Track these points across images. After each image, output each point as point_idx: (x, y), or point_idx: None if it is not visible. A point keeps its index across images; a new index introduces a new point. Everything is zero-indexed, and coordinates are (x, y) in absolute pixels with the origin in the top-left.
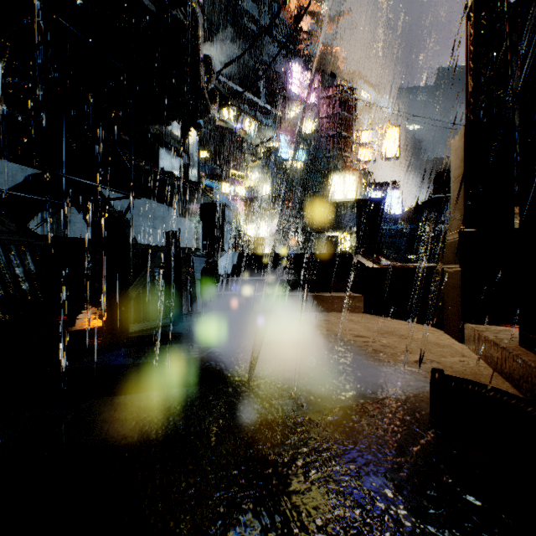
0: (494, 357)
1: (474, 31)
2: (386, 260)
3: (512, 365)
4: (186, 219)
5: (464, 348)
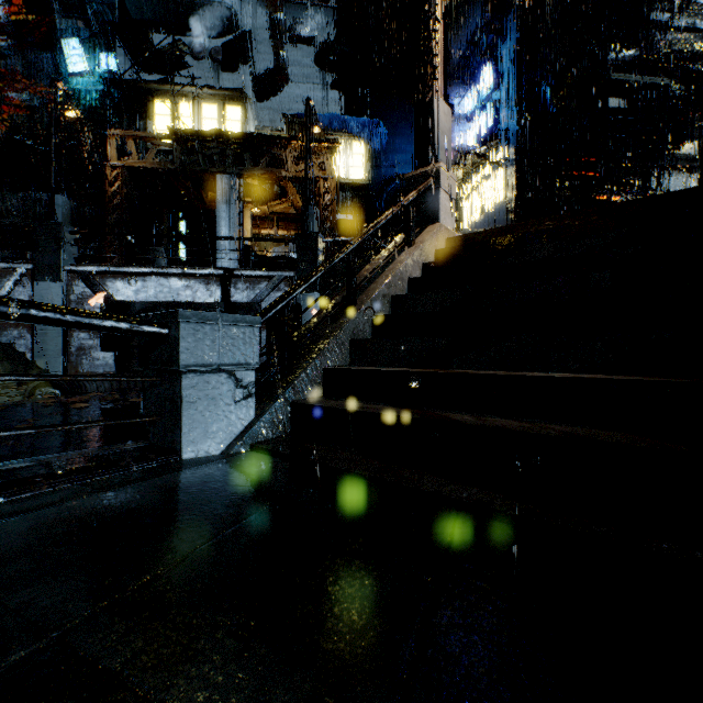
0: None
1: None
2: None
3: None
4: None
5: None
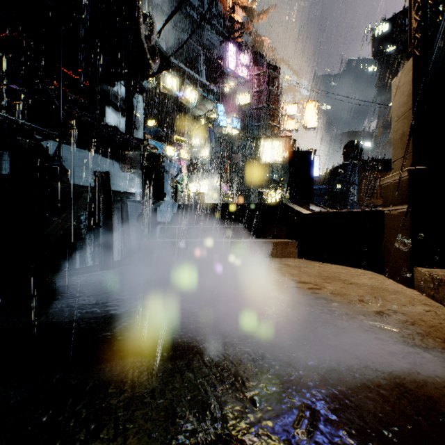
0: None
1: None
2: (319, 208)
3: None
4: (131, 174)
5: (418, 294)
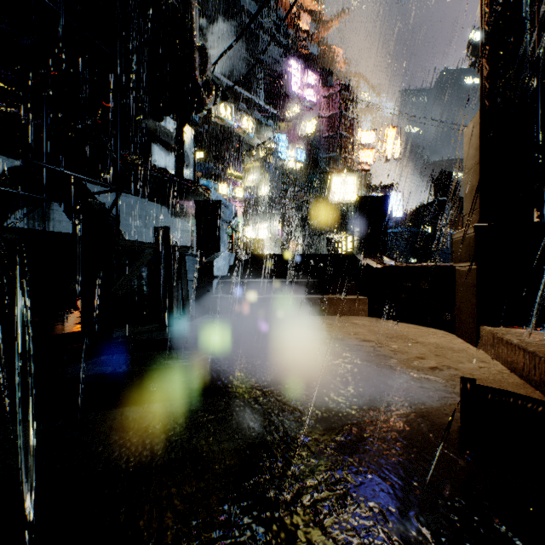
0: (519, 362)
1: (490, 9)
2: (391, 260)
3: (544, 372)
4: (180, 220)
5: (481, 353)
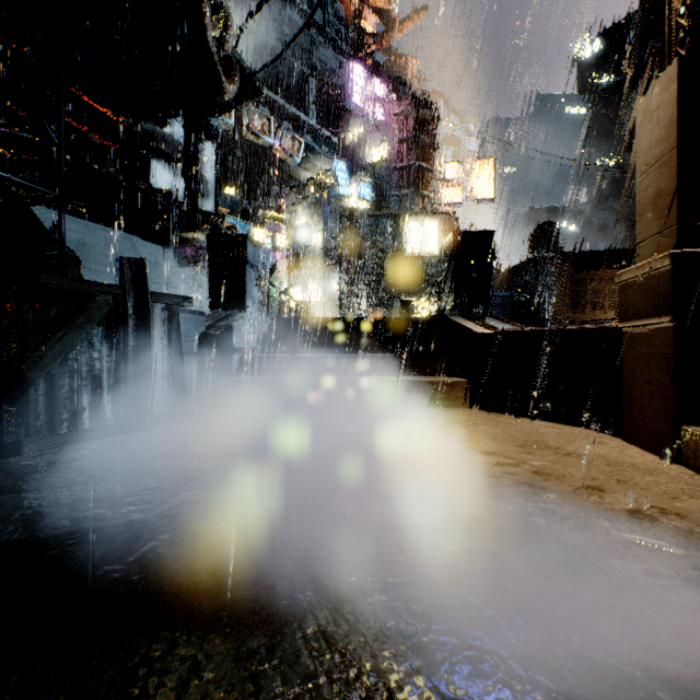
0: None
1: None
2: (505, 324)
3: None
4: (194, 270)
5: (692, 475)
